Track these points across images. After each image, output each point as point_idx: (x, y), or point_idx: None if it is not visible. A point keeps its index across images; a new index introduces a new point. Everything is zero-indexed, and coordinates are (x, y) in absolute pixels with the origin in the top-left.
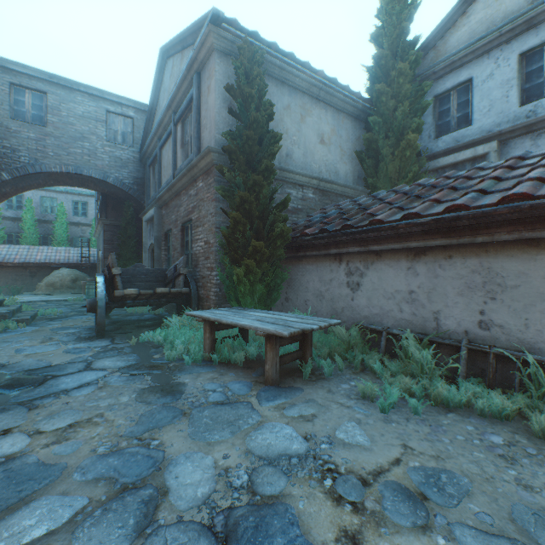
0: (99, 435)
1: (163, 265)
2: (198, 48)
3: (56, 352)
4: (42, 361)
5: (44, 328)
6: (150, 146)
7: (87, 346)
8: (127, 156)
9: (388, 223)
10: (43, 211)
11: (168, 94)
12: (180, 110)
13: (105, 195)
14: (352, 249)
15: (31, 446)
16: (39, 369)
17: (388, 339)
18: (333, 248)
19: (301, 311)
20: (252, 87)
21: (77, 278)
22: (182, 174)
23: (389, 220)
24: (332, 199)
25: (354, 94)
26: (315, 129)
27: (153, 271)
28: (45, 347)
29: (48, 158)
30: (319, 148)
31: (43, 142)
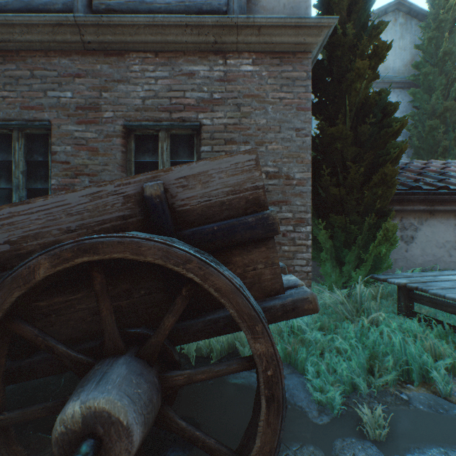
0: None
1: None
2: None
3: None
4: None
5: None
6: None
7: None
8: None
9: None
10: None
11: None
12: None
13: None
14: (418, 208)
15: None
16: None
17: None
18: (396, 204)
19: None
20: None
21: None
22: (188, 20)
23: None
24: None
25: None
26: None
27: None
28: None
29: None
30: None
31: None
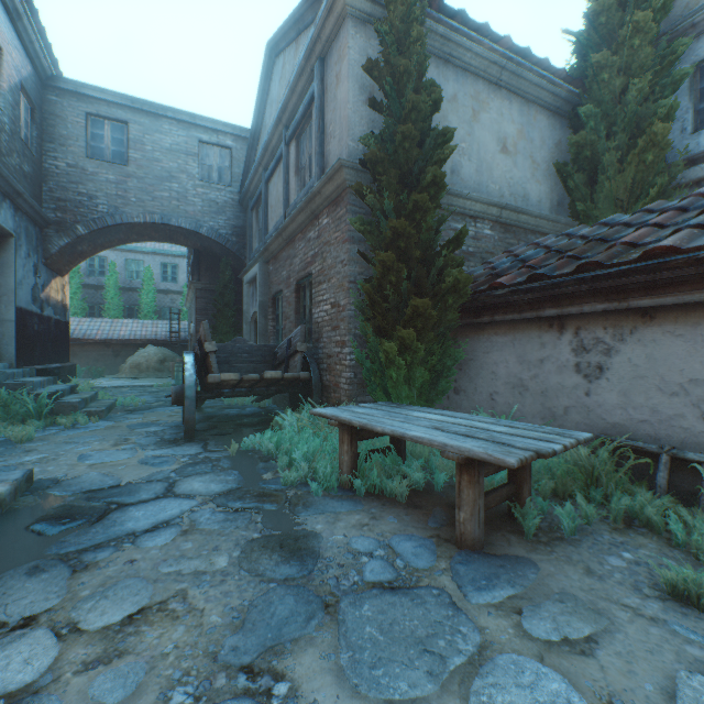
0: (176, 649)
1: (269, 340)
2: (323, 18)
3: (130, 462)
4: (108, 476)
5: (121, 423)
6: (252, 182)
7: (170, 453)
8: (224, 198)
9: (694, 251)
10: (127, 277)
11: (276, 106)
12: (295, 121)
13: (197, 251)
14: (591, 308)
15: (57, 665)
16: (102, 490)
17: (672, 468)
18: (549, 306)
19: (483, 409)
20: (407, 59)
21: (165, 359)
22: (298, 210)
23: (695, 246)
24: (519, 238)
25: (556, 72)
26: (493, 130)
27: (258, 347)
28: (116, 454)
29: (130, 206)
30: (500, 160)
31: (123, 185)
